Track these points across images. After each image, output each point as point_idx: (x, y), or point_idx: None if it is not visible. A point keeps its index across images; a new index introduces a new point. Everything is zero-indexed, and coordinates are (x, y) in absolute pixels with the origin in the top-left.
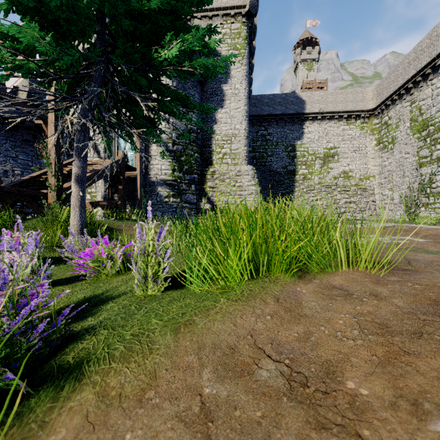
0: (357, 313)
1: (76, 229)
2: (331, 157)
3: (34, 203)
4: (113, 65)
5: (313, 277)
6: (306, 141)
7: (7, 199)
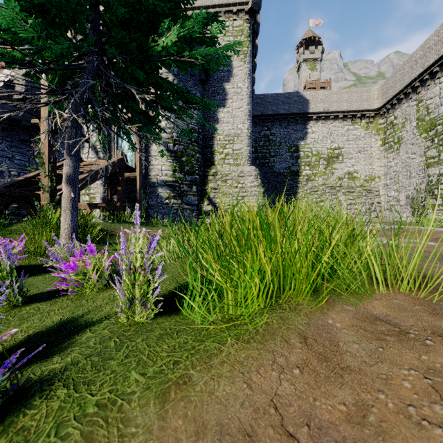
0: (426, 368)
1: (67, 234)
2: (335, 158)
3: (27, 204)
4: (107, 57)
5: (344, 301)
6: (310, 141)
7: (0, 201)
